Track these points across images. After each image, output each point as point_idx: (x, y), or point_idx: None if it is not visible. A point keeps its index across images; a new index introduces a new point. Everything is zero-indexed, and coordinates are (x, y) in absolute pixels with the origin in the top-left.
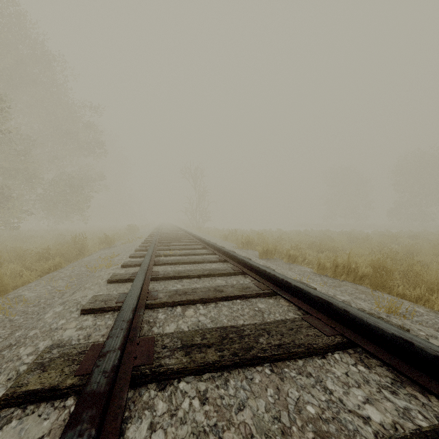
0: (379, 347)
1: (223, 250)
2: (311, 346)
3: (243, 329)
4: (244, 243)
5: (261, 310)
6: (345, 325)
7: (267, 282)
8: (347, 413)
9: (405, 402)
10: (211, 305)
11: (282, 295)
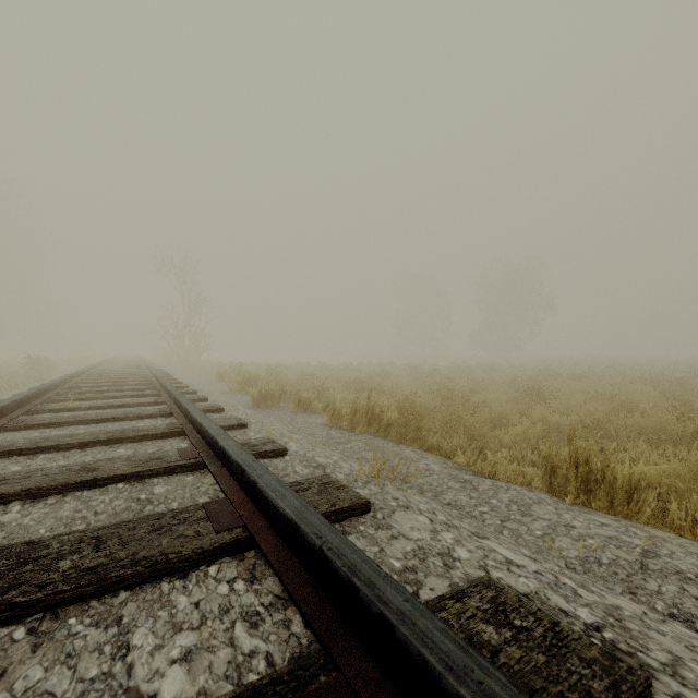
0: (283, 540)
1: (172, 394)
2: (164, 559)
3: (48, 544)
4: (241, 384)
5: (152, 498)
6: (259, 508)
7: (204, 445)
8: (116, 696)
9: (258, 640)
10: (48, 501)
11: (208, 465)
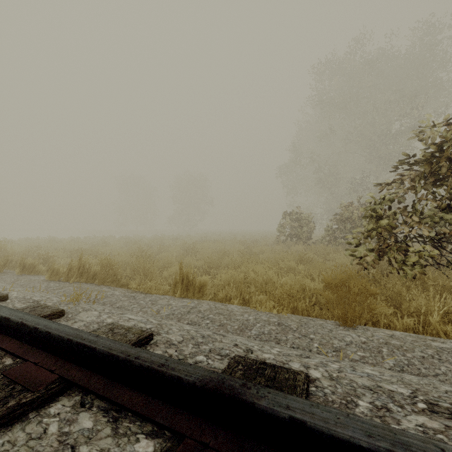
0: (0, 332)
1: None
2: None
3: None
4: None
5: None
6: None
7: None
8: None
9: None
10: None
11: None
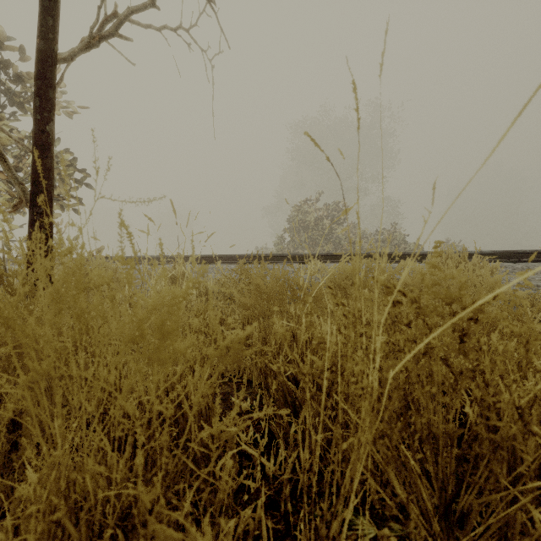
0: None
1: None
2: None
3: None
4: None
5: None
6: None
7: None
8: None
9: None
10: None
11: None
